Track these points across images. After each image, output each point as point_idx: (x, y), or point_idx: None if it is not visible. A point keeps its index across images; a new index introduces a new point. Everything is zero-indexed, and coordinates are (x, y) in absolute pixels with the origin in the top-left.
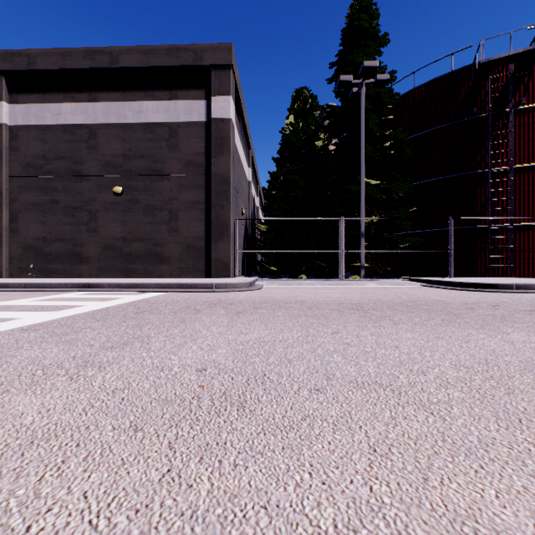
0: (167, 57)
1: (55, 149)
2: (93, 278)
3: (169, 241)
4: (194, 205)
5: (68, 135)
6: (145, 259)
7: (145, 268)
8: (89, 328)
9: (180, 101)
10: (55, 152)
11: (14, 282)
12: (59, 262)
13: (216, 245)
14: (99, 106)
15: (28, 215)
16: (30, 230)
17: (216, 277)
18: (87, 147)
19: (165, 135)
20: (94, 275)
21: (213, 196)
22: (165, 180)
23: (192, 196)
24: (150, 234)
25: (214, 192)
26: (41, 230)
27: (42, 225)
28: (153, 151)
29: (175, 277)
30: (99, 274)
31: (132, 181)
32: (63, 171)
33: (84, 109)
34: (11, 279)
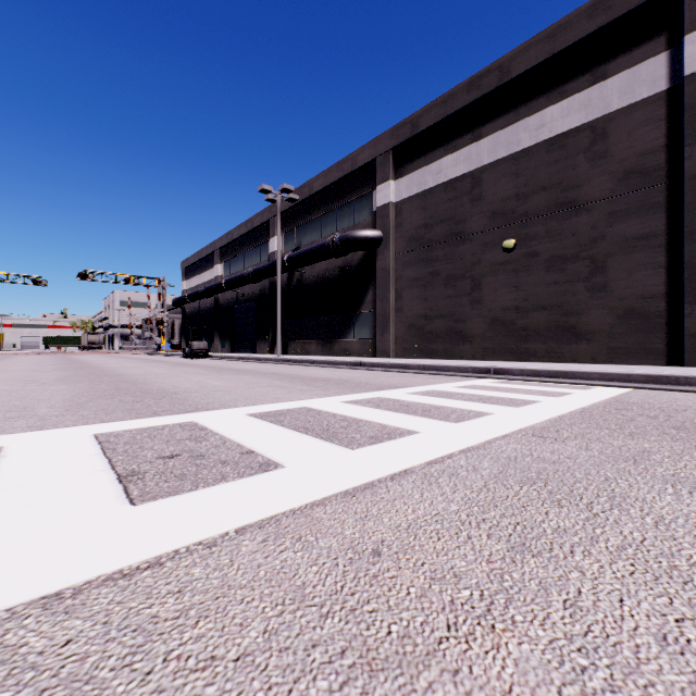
0: (587, 21)
1: (435, 213)
2: (479, 361)
3: (589, 306)
4: (640, 241)
5: (448, 193)
6: (547, 336)
7: (547, 349)
8: (657, 454)
9: (611, 78)
10: (435, 217)
11: (413, 363)
12: (439, 342)
13: (694, 306)
14: (483, 144)
15: (410, 292)
16: (412, 308)
17: (694, 366)
18: (469, 200)
19: (581, 145)
20: (478, 357)
21: (687, 216)
22: (583, 214)
23: (636, 228)
24: (555, 299)
25: (689, 210)
26: (422, 307)
27: (422, 301)
28: (561, 176)
29: (602, 364)
30: (484, 356)
31: (528, 228)
32: (443, 237)
33: (465, 155)
34: (401, 360)
